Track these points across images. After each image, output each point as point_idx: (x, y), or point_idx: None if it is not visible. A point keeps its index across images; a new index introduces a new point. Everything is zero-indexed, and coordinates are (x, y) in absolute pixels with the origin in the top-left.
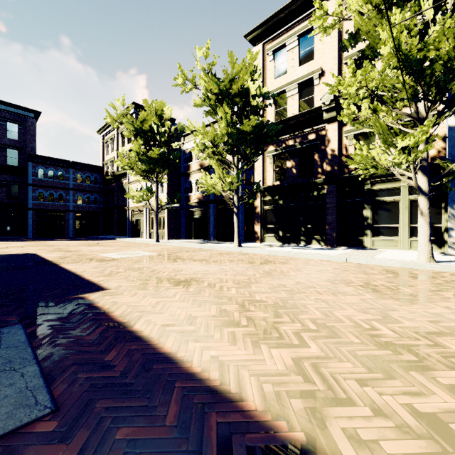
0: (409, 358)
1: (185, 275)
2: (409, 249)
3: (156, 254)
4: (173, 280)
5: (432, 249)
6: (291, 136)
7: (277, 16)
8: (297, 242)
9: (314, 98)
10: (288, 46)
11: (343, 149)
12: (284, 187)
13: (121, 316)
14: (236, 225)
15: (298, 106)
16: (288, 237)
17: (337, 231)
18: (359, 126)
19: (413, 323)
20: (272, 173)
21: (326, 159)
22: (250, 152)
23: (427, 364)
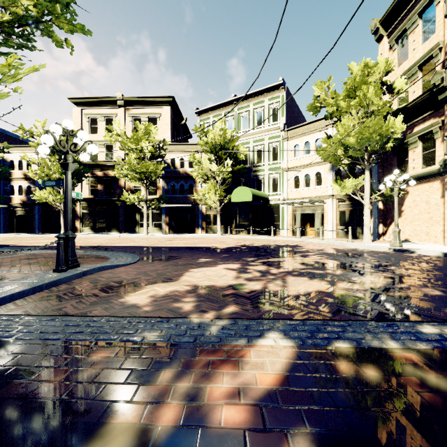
0: (106, 243)
1: (45, 242)
2: (153, 232)
3: (4, 239)
4: (42, 242)
5: (148, 231)
6: (100, 171)
7: (91, 99)
8: (104, 231)
9: (113, 154)
10: (98, 119)
11: (128, 185)
12: (96, 200)
13: (38, 245)
14: (63, 222)
15: (105, 155)
16: (98, 229)
17: (125, 225)
18: (128, 181)
19: (114, 242)
20: (88, 190)
21: (119, 188)
22: (73, 180)
23: (108, 243)
